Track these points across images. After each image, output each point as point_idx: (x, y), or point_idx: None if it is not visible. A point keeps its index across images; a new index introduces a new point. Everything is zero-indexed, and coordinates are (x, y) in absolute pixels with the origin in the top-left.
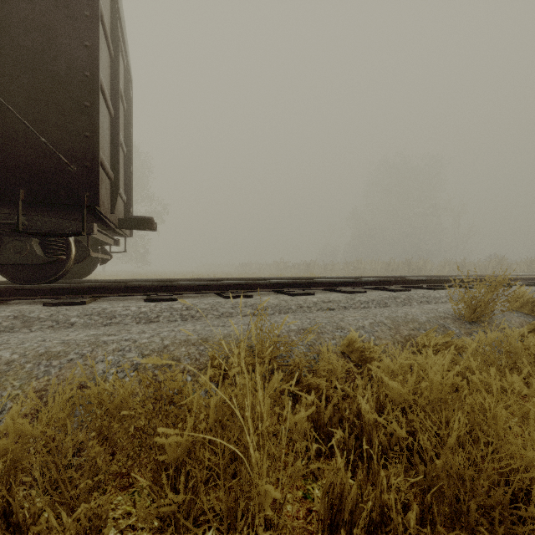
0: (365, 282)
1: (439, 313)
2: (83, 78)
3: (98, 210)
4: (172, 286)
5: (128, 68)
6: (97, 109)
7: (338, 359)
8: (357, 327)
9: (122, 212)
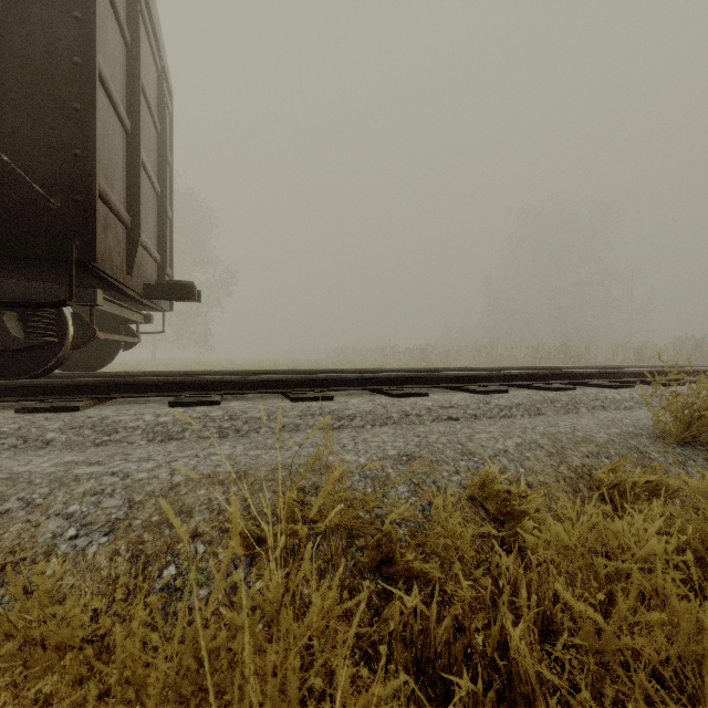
0: (506, 377)
1: (626, 428)
2: (70, 67)
3: (98, 268)
4: (216, 382)
5: (162, 72)
6: (92, 113)
7: (463, 509)
8: (495, 451)
9: (153, 276)
